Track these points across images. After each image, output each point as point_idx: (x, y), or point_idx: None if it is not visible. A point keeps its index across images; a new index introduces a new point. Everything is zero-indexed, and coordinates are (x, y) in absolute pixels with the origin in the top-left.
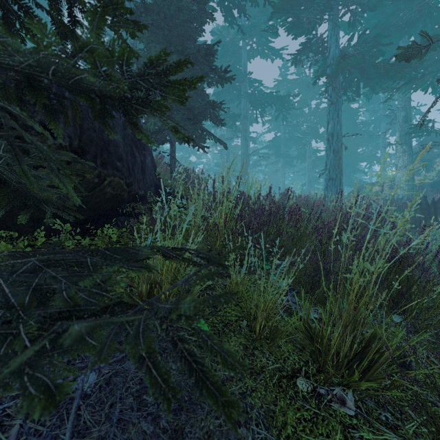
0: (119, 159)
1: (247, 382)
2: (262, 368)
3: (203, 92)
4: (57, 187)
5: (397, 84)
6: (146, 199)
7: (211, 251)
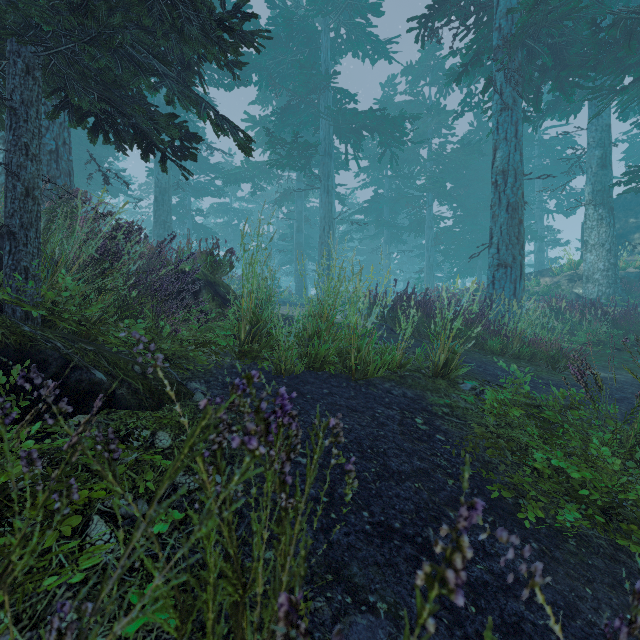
0: None
1: None
2: None
3: None
4: None
5: (619, 83)
6: None
7: None
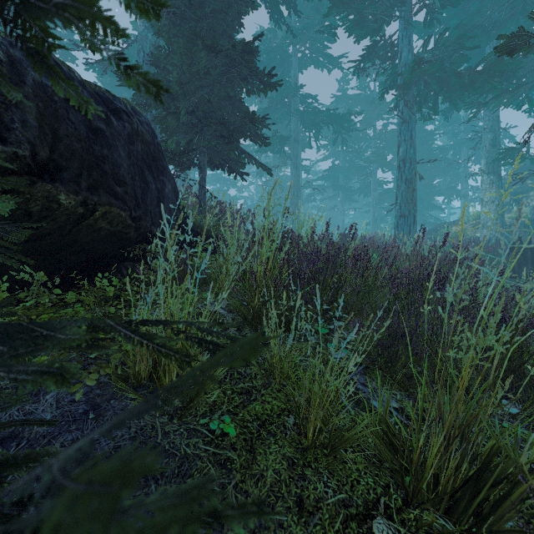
0: (121, 183)
1: (293, 531)
2: (317, 503)
3: (241, 103)
4: (17, 218)
5: (484, 99)
6: (163, 239)
7: (224, 324)
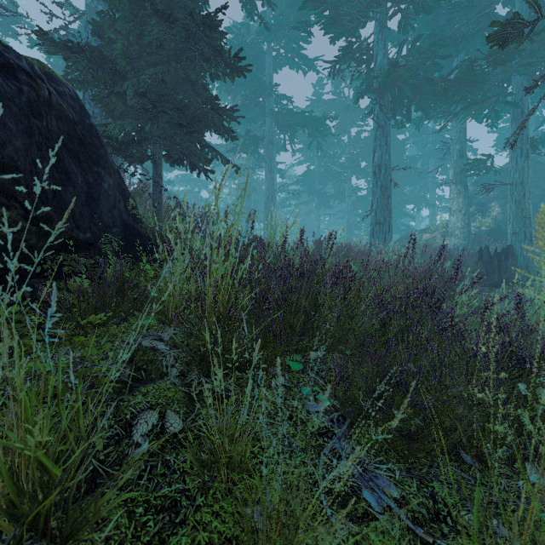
0: (5, 168)
1: None
2: None
3: (205, 90)
4: None
5: (455, 109)
6: (96, 246)
7: None
